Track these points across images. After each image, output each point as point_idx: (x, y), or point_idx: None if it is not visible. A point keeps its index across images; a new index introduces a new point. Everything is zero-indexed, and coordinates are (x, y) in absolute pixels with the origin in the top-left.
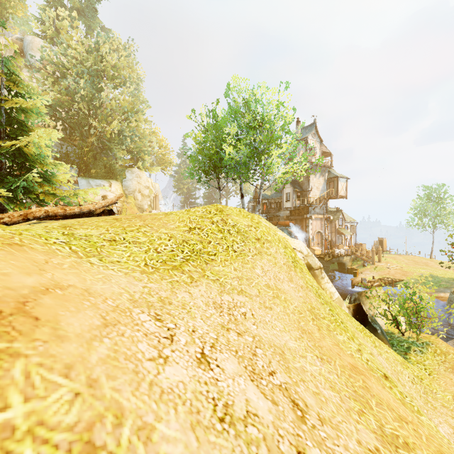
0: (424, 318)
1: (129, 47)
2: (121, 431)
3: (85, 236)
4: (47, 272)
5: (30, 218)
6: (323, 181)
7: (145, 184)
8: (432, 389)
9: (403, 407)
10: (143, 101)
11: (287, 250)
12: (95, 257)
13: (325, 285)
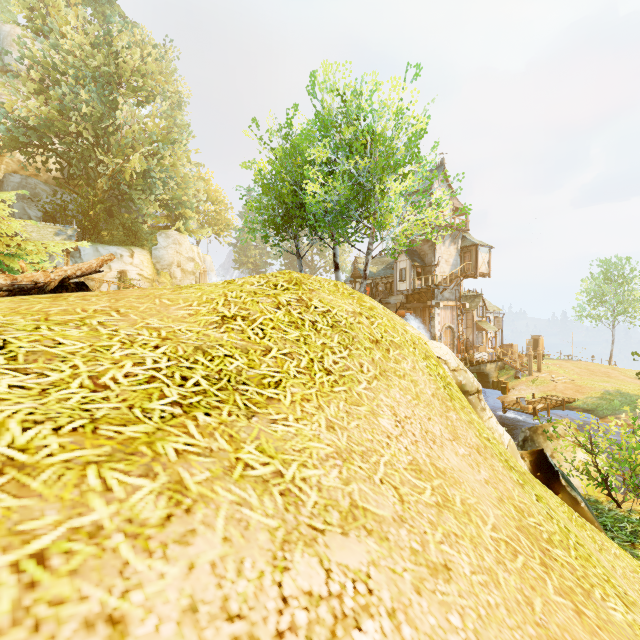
0: None
1: (166, 52)
2: None
3: None
4: None
5: None
6: (455, 252)
7: (188, 255)
8: None
9: None
10: (183, 125)
11: (430, 361)
12: None
13: (489, 423)
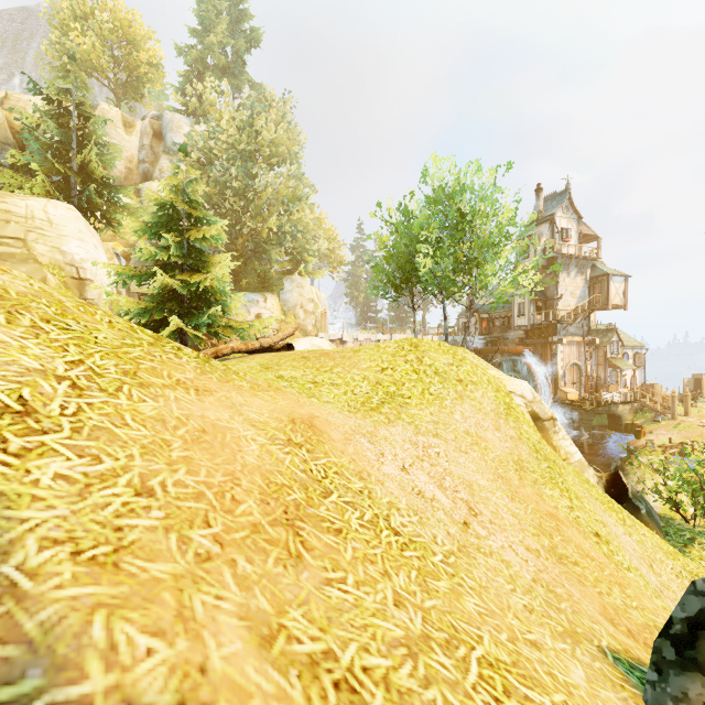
0: None
1: (285, 103)
2: (371, 478)
3: (292, 378)
4: (304, 407)
5: (219, 355)
6: (583, 283)
7: (309, 296)
8: None
9: (601, 556)
10: (308, 184)
11: (499, 393)
12: (314, 398)
13: (559, 442)
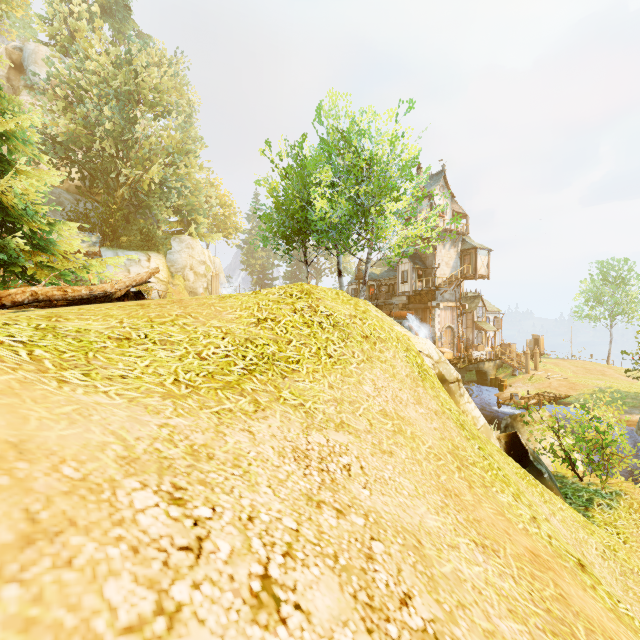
0: (613, 456)
1: (177, 62)
2: None
3: (76, 332)
4: None
5: (6, 303)
6: (456, 255)
7: (200, 258)
8: (632, 567)
9: (622, 628)
10: (196, 137)
11: (410, 353)
12: (76, 370)
13: (466, 406)
